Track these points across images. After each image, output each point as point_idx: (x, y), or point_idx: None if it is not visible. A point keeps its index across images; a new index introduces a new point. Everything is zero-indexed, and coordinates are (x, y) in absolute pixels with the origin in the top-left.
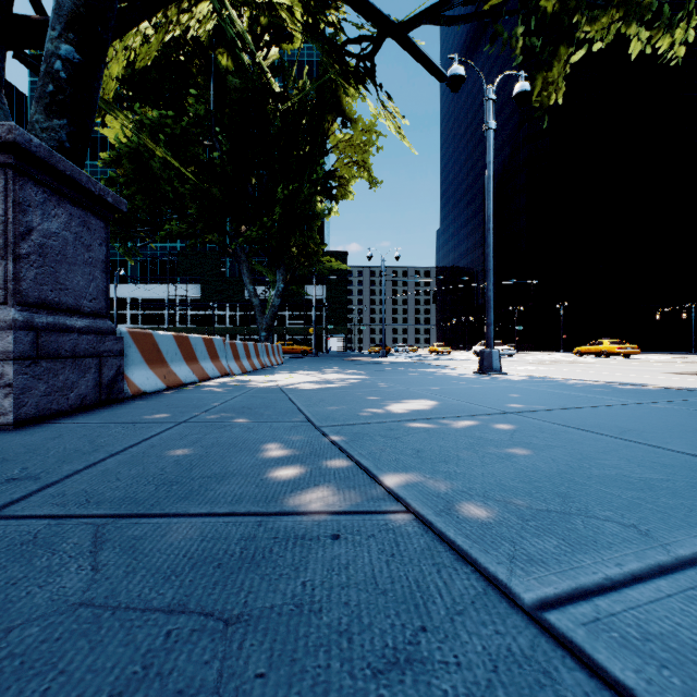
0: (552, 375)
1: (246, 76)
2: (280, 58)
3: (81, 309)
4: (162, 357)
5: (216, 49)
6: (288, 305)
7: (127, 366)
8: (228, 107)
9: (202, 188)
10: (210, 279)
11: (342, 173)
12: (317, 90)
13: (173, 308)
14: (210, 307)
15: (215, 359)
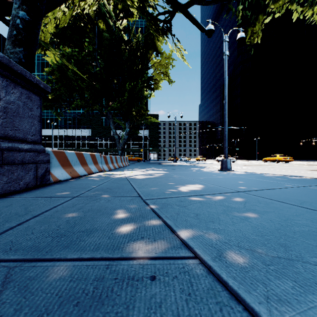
0: (255, 171)
1: (112, 33)
2: (127, 24)
3: (27, 140)
4: (69, 163)
5: (97, 20)
6: (131, 138)
7: (51, 167)
8: (103, 47)
9: (91, 85)
10: (96, 126)
11: (156, 77)
12: (144, 39)
13: (79, 140)
14: (96, 139)
15: (96, 164)
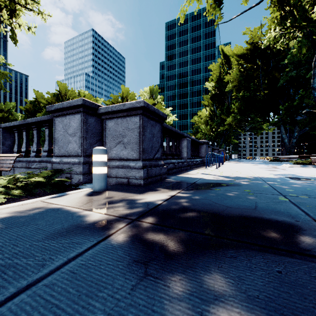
0: None
1: None
2: None
3: None
4: None
5: None
6: None
7: None
8: None
9: None
10: None
11: None
12: None
13: None
14: None
15: None
